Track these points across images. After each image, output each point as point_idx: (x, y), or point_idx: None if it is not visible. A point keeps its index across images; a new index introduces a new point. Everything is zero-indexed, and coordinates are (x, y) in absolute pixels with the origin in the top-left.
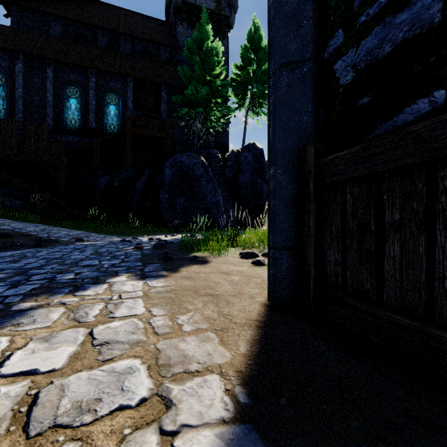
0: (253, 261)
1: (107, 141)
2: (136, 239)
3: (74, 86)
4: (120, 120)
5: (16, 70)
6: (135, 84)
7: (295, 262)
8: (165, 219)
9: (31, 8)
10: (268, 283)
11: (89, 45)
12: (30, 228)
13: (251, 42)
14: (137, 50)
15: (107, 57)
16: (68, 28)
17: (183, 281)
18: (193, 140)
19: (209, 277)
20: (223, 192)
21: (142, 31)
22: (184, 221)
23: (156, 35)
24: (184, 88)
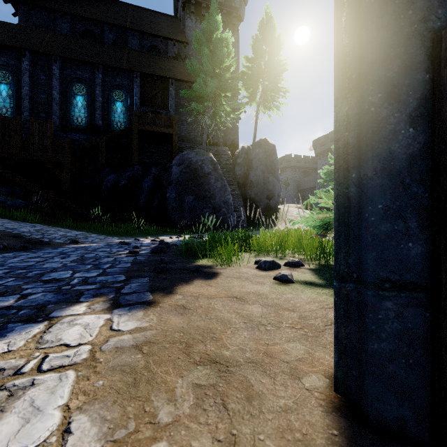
0: (276, 276)
1: (113, 138)
2: (137, 241)
3: (80, 83)
4: (127, 117)
5: (22, 68)
6: (142, 79)
7: (421, 321)
8: (172, 219)
9: (38, 5)
10: (336, 353)
11: (96, 41)
12: (25, 228)
13: (262, 32)
14: (145, 46)
15: (114, 53)
16: (76, 25)
17: (171, 316)
18: (201, 137)
19: (214, 308)
20: (232, 190)
21: (149, 26)
22: (191, 220)
23: (164, 30)
24: (192, 83)
